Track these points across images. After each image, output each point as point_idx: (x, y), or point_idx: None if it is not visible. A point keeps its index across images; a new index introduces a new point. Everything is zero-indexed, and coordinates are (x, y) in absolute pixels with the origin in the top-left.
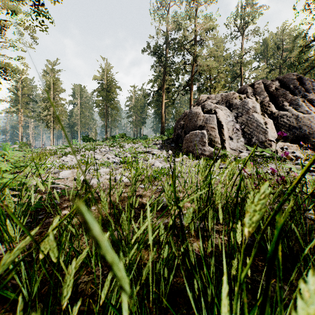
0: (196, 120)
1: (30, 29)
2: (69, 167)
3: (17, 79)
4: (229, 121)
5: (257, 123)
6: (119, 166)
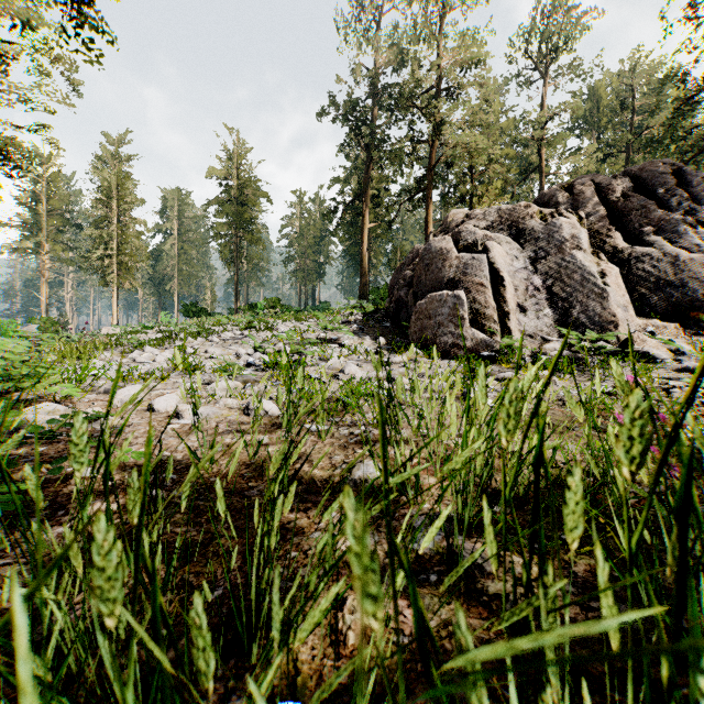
0: (440, 267)
1: (64, 62)
2: (144, 377)
3: (36, 177)
4: (517, 270)
5: (582, 275)
6: (261, 374)
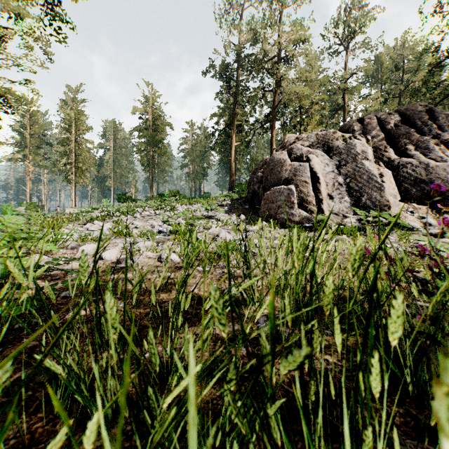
0: (280, 170)
1: (42, 40)
2: (95, 239)
3: (24, 113)
4: (327, 173)
5: (368, 175)
6: (168, 238)
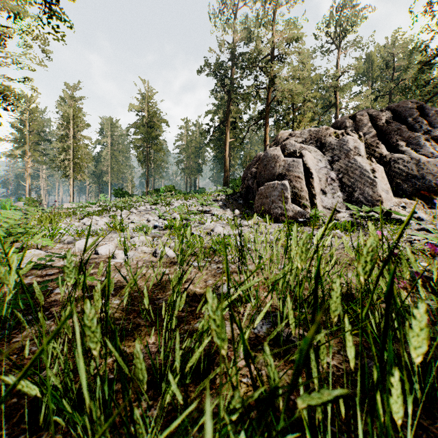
0: (273, 166)
1: (40, 39)
2: (91, 234)
3: (23, 110)
4: (320, 168)
5: (361, 171)
6: (163, 232)
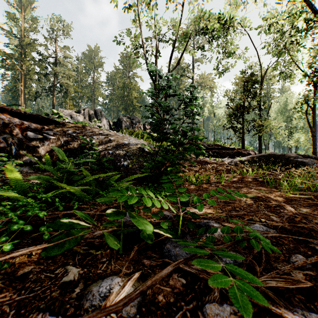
0: None
1: None
2: None
3: None
4: None
5: None
6: None
